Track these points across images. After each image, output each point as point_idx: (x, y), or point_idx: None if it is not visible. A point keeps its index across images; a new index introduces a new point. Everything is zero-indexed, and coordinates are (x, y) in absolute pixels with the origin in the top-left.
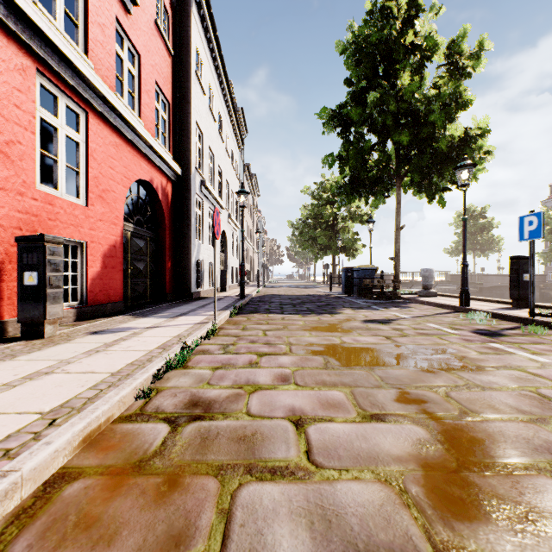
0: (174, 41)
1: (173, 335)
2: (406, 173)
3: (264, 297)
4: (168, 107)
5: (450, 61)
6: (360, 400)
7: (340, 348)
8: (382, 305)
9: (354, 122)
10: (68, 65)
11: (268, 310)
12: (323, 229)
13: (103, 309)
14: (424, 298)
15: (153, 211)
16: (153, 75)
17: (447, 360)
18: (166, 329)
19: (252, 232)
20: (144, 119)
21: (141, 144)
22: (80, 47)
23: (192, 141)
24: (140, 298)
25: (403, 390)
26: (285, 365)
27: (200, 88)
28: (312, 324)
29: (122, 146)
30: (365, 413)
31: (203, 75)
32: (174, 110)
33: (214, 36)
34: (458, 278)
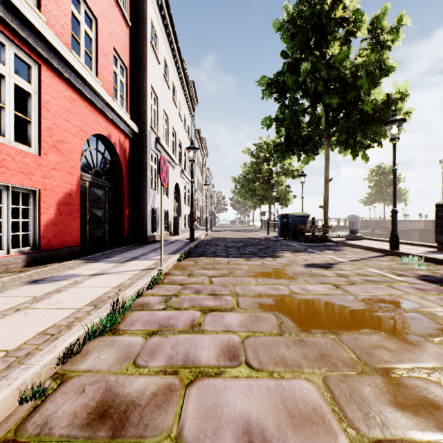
0: (132, 15)
1: (114, 284)
2: (334, 133)
3: (211, 241)
4: (126, 72)
5: (373, 35)
6: (342, 403)
7: (290, 300)
8: (317, 248)
9: (290, 88)
10: (15, 12)
11: (214, 253)
12: (261, 183)
13: (58, 253)
14: (352, 242)
15: (111, 164)
16: (111, 41)
17: (418, 320)
18: (109, 277)
19: (202, 185)
20: (101, 79)
21: (97, 101)
22: (32, 0)
23: (148, 102)
24: (98, 242)
25: (393, 378)
26: (232, 328)
27: (155, 58)
28: (257, 269)
29: (79, 101)
30: (361, 440)
31: (158, 47)
32: (132, 76)
33: (168, 14)
34: (371, 223)
